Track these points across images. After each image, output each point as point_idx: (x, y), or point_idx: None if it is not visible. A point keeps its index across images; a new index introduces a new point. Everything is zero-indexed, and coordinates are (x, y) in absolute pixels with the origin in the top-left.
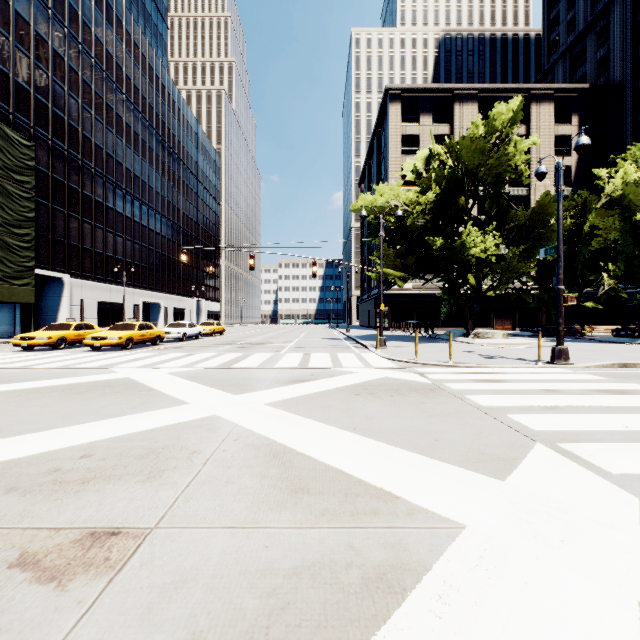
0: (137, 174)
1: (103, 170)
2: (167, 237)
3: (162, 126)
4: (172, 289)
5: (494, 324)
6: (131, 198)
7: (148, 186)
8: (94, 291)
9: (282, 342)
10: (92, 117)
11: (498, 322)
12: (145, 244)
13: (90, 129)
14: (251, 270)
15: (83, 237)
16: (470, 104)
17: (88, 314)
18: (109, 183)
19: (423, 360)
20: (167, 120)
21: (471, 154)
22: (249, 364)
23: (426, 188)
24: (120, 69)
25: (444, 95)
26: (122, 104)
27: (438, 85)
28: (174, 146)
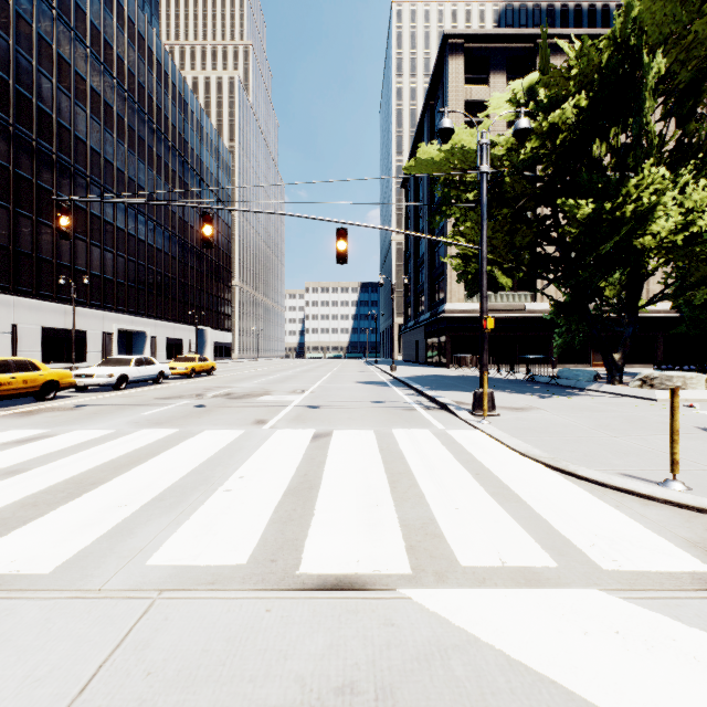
0: (109, 159)
1: (53, 146)
2: (156, 247)
3: (149, 102)
4: (164, 314)
5: (592, 359)
6: (100, 190)
7: (127, 177)
8: (36, 313)
9: (288, 391)
10: (33, 68)
11: (597, 356)
12: (122, 253)
13: (30, 85)
14: (207, 247)
15: (17, 236)
16: (559, 58)
17: (26, 345)
18: (63, 165)
19: (699, 487)
20: (156, 96)
21: (659, 17)
22: (74, 525)
23: (555, 102)
24: (82, 12)
25: (523, 46)
26: (85, 61)
27: (516, 30)
28: (167, 131)
